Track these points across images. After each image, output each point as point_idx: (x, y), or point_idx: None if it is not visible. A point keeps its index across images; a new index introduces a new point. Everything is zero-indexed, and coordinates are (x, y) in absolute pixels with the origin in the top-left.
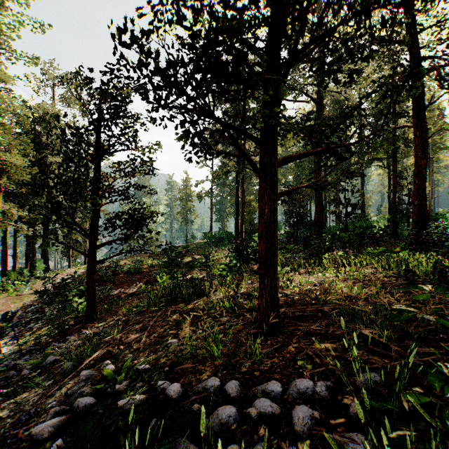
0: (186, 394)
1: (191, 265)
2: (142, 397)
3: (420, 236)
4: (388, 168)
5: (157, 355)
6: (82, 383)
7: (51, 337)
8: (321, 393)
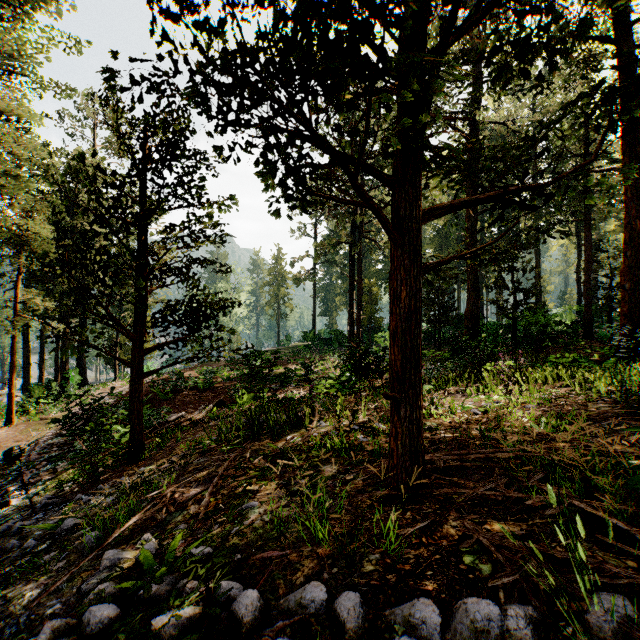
0: (268, 613)
1: (283, 379)
2: (193, 611)
3: (634, 336)
4: (576, 236)
5: (225, 529)
6: (105, 572)
7: (79, 485)
8: (518, 633)
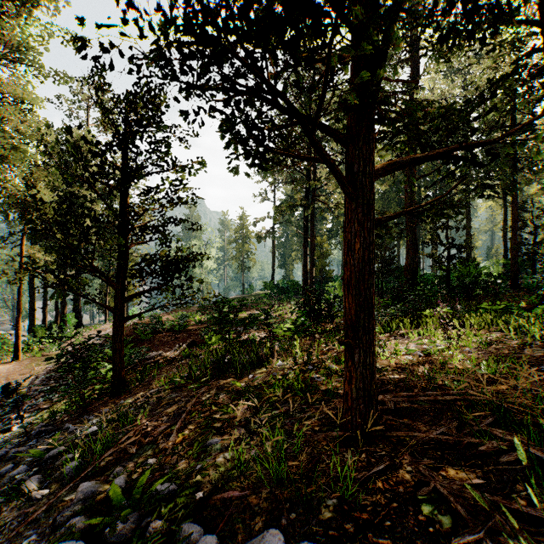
0: None
1: (246, 323)
2: None
3: None
4: (503, 198)
5: (189, 465)
6: (79, 504)
7: (69, 414)
8: None
